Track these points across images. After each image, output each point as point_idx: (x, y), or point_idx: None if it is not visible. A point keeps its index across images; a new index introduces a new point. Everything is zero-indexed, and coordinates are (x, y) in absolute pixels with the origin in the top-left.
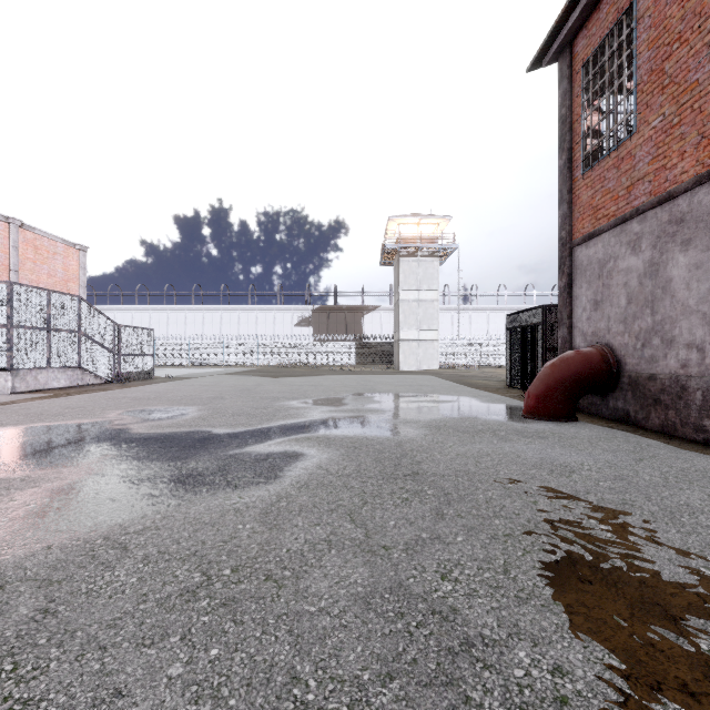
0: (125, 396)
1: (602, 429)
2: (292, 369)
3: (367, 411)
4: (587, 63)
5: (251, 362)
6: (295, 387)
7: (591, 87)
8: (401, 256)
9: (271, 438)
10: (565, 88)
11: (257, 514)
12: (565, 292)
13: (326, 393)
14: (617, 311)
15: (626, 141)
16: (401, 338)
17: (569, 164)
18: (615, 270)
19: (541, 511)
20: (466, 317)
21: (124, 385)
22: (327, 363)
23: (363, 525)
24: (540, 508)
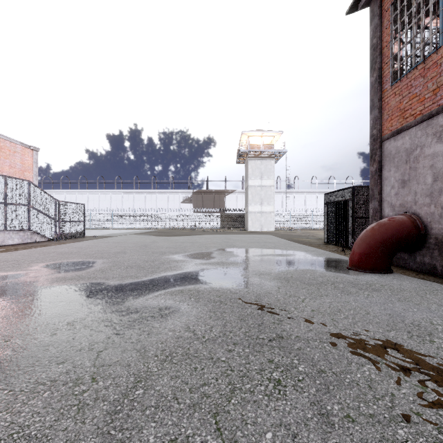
0: (55, 251)
1: (419, 281)
2: (179, 231)
3: (229, 263)
4: (395, 2)
5: (152, 226)
6: (179, 244)
7: (399, 18)
8: (250, 157)
9: (150, 291)
10: (376, 23)
11: (103, 414)
12: (376, 174)
13: (200, 248)
14: (423, 187)
15: (432, 54)
16: (250, 211)
17: (379, 80)
18: (421, 155)
19: (442, 407)
20: (291, 197)
21: (61, 242)
22: (202, 226)
23: (232, 441)
24: (437, 400)
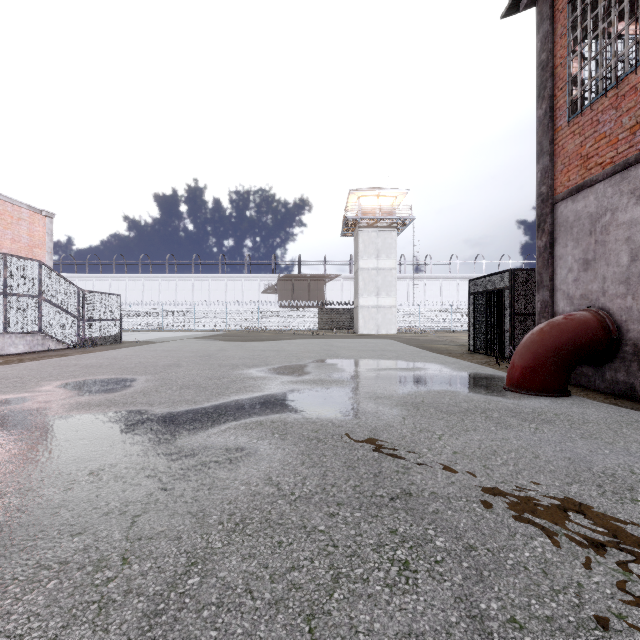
0: (77, 363)
1: (610, 408)
2: (258, 334)
3: (331, 381)
4: None
5: (220, 326)
6: (257, 353)
7: (580, 22)
8: (361, 227)
9: (214, 424)
10: (545, 30)
11: (137, 617)
12: (545, 252)
13: (288, 359)
14: (616, 270)
15: (628, 75)
16: (361, 304)
17: (551, 113)
18: (612, 223)
19: None
20: (421, 285)
21: (86, 350)
22: (292, 327)
23: None
24: None
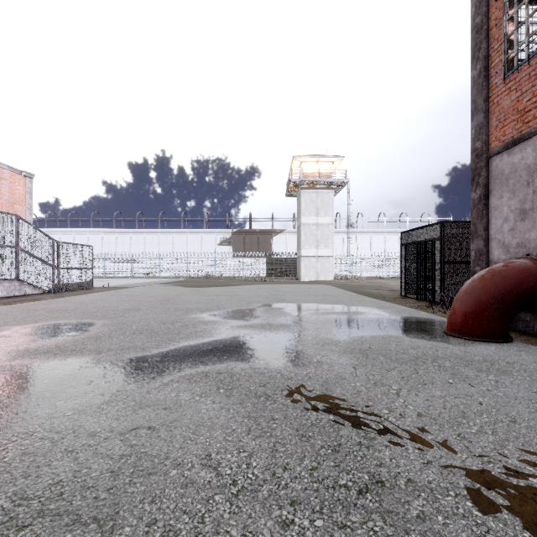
0: (45, 307)
1: None
2: (214, 280)
3: (279, 326)
4: None
5: (182, 274)
6: (212, 297)
7: None
8: (303, 188)
9: (157, 375)
10: None
11: None
12: (480, 203)
13: (239, 303)
14: None
15: None
16: (303, 255)
17: (485, 72)
18: None
19: None
20: (353, 239)
21: (59, 295)
22: (243, 275)
23: None
24: None
